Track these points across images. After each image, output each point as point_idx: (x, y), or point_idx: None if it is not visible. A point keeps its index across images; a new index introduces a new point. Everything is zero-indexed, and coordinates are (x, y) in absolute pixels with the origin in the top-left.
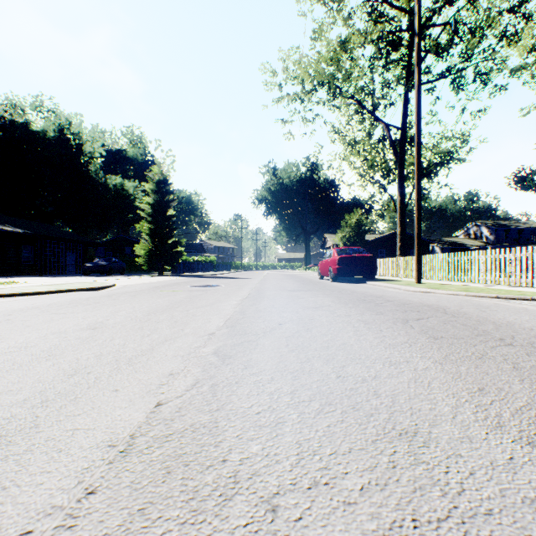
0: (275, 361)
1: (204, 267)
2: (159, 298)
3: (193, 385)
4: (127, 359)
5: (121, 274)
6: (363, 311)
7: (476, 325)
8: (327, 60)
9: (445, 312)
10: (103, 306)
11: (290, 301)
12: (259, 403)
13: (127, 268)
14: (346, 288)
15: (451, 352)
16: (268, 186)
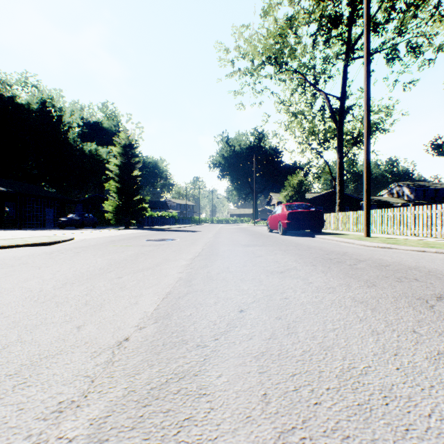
0: None
1: (167, 221)
2: (101, 256)
3: None
4: None
5: (93, 227)
6: (345, 278)
7: None
8: (274, 36)
9: None
10: (23, 268)
11: (247, 260)
12: None
13: (101, 222)
14: (299, 242)
15: None
16: (222, 152)
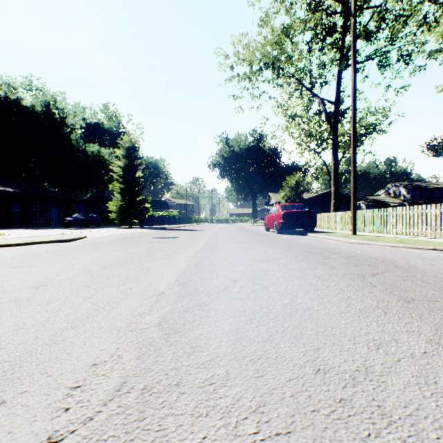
0: (231, 339)
1: (168, 221)
2: (120, 250)
3: (115, 390)
4: (49, 335)
5: (97, 226)
6: (315, 264)
7: (439, 282)
8: (271, 44)
9: (396, 266)
10: (64, 258)
11: (242, 253)
12: (207, 440)
13: (103, 221)
14: (291, 240)
15: (439, 323)
16: (221, 153)
